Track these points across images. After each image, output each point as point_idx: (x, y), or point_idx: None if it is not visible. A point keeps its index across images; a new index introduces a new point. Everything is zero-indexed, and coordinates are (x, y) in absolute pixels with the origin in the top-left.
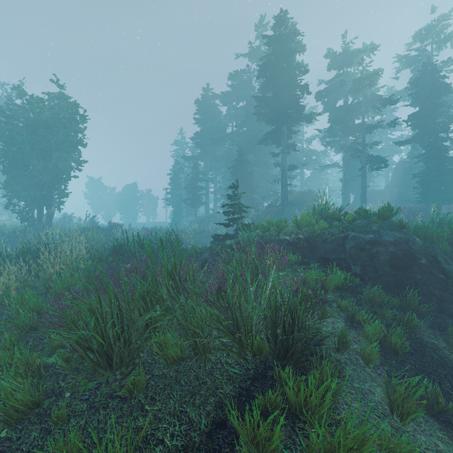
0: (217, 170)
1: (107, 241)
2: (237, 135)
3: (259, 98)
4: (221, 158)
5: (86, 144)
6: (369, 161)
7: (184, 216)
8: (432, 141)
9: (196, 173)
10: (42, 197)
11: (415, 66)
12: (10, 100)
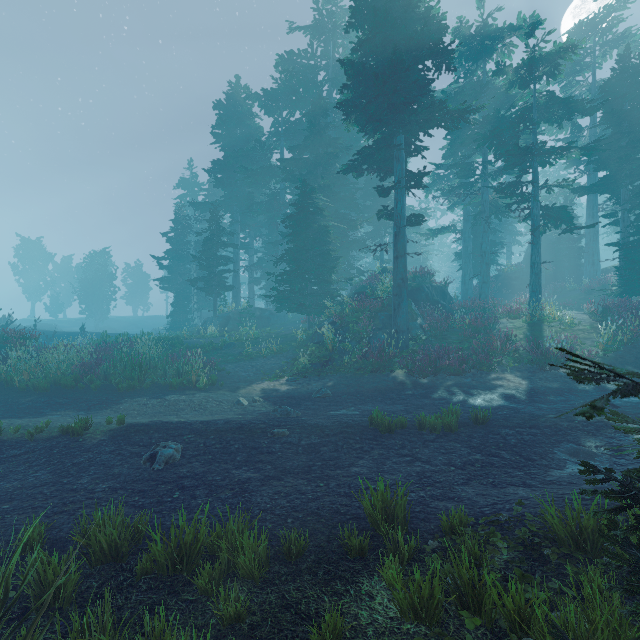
0: (254, 230)
1: None
2: (294, 163)
3: (353, 68)
4: (263, 209)
5: None
6: (543, 217)
7: (194, 310)
8: (637, 189)
9: (215, 232)
10: None
11: (567, 82)
12: None
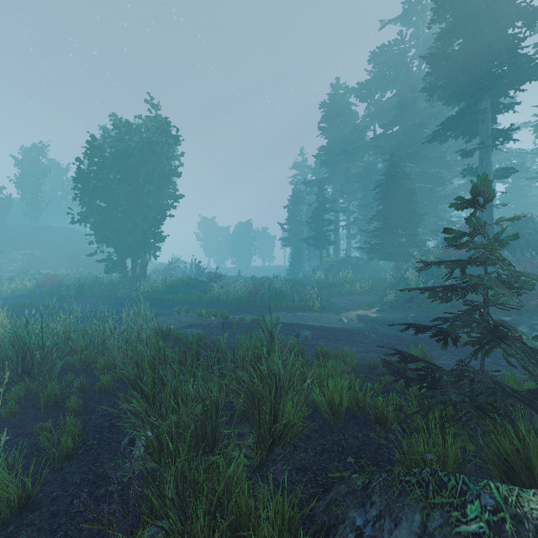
0: (351, 196)
1: (202, 298)
2: (384, 139)
3: (434, 58)
4: (358, 178)
5: (181, 173)
6: None
7: (305, 261)
8: None
9: (321, 202)
10: (134, 242)
11: None
12: (107, 133)
